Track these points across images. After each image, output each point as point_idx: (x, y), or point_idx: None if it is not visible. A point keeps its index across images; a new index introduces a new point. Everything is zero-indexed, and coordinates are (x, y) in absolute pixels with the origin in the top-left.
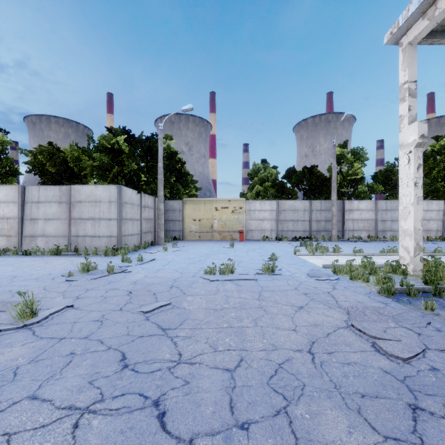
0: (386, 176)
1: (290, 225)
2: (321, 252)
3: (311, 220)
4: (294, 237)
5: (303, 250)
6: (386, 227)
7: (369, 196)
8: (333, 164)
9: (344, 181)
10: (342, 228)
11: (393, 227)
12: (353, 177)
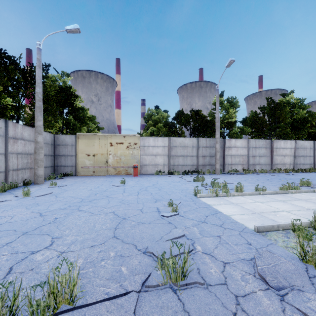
0: (253, 121)
1: (180, 160)
2: (225, 192)
3: (198, 155)
4: (184, 171)
5: (199, 187)
6: (256, 161)
7: (240, 136)
8: (217, 106)
9: (222, 124)
10: (223, 162)
11: (261, 161)
12: (229, 120)
